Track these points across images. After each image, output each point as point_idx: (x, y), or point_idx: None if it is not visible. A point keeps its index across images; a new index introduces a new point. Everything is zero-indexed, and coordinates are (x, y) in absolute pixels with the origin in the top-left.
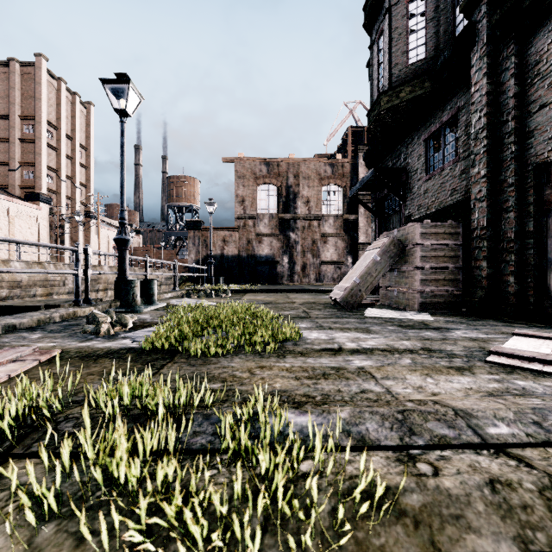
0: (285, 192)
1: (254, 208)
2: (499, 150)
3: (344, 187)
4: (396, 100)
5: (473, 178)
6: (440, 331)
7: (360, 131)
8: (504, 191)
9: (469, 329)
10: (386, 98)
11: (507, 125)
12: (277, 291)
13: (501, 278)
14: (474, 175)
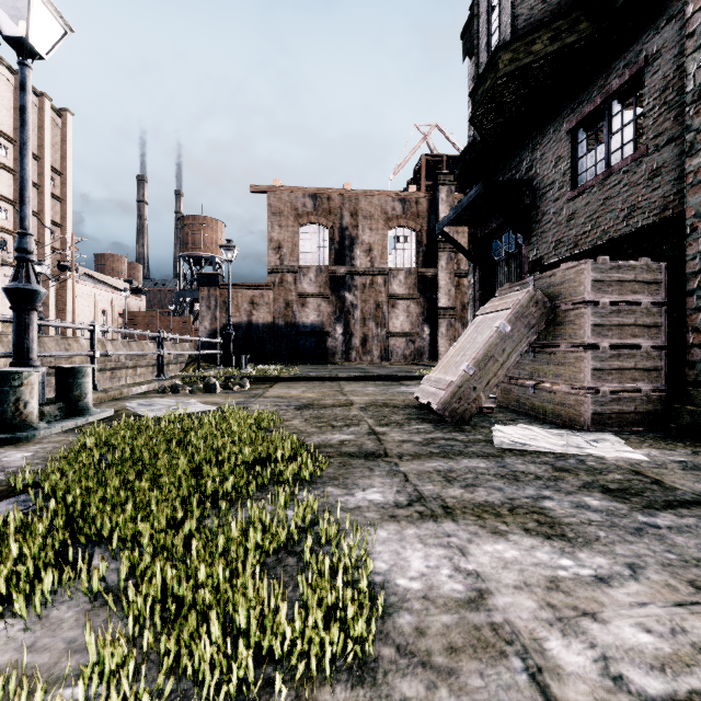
0: (338, 236)
1: (294, 257)
2: None
3: (419, 231)
4: (525, 57)
5: (690, 176)
6: None
7: (437, 161)
8: None
9: None
10: (508, 56)
11: None
12: (325, 378)
13: None
14: (695, 170)
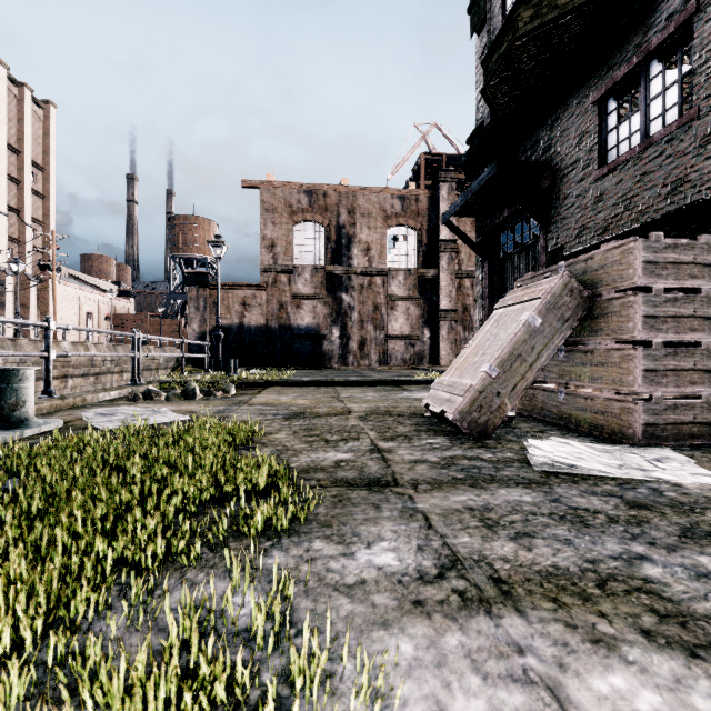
0: (334, 235)
1: (289, 256)
2: None
3: (419, 230)
4: (550, 13)
5: None
6: None
7: (436, 160)
8: None
9: None
10: (529, 12)
11: None
12: (320, 382)
13: None
14: None
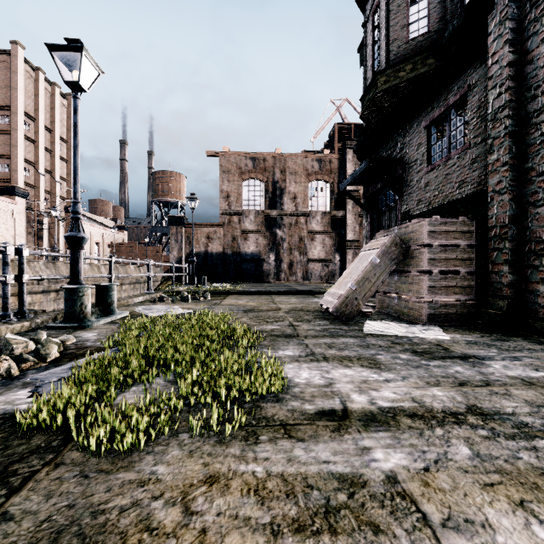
0: (271, 188)
1: (239, 204)
2: (525, 132)
3: (332, 183)
4: (394, 80)
5: (490, 166)
6: (471, 364)
7: (347, 128)
8: (531, 182)
9: (506, 357)
10: (384, 78)
11: (536, 101)
12: (261, 292)
13: (527, 286)
14: (492, 163)
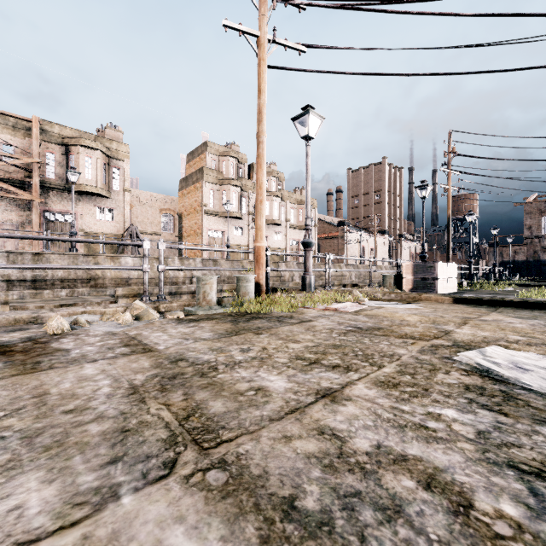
0: None
1: (539, 231)
2: None
3: None
4: None
5: None
6: None
7: None
8: None
9: None
10: None
11: None
12: None
13: None
14: None
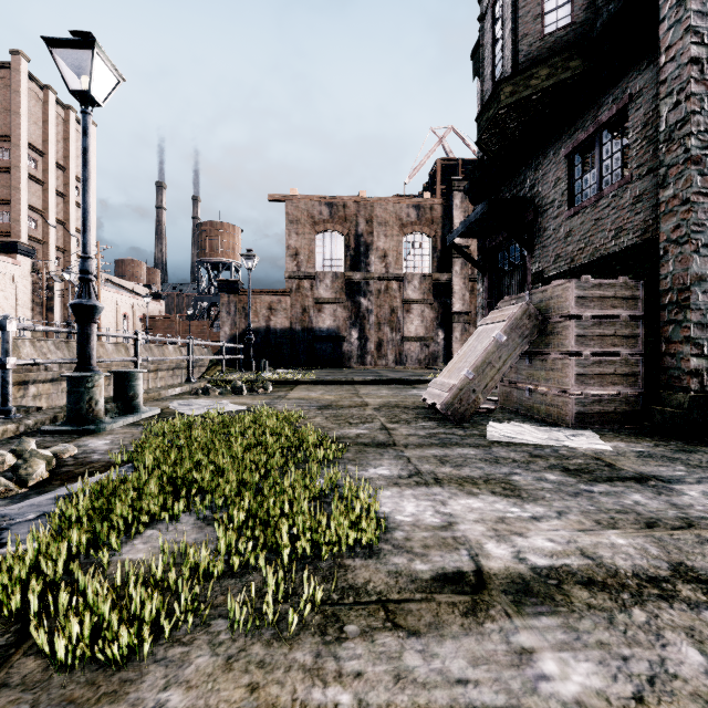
0: (353, 243)
1: (311, 264)
2: None
3: (433, 237)
4: (525, 90)
5: (663, 205)
6: (654, 489)
7: (452, 165)
8: None
9: (702, 479)
10: (509, 89)
11: None
12: (341, 381)
13: None
14: (666, 201)
